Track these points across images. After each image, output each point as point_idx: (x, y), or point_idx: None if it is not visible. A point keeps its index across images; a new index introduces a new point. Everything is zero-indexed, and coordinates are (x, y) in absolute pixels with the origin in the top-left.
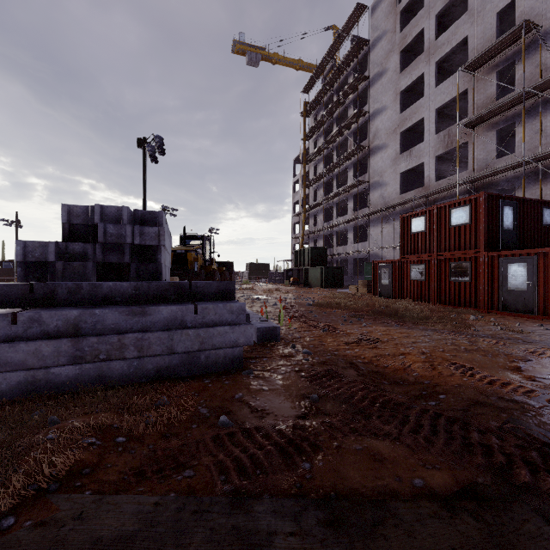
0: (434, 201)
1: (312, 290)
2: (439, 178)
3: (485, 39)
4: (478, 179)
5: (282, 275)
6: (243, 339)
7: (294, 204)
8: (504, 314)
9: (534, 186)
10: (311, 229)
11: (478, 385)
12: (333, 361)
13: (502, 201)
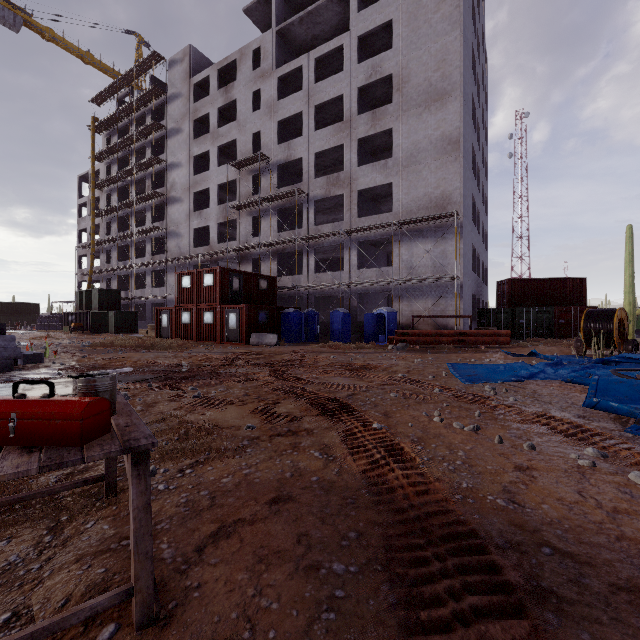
0: (217, 259)
1: (98, 336)
2: (229, 238)
3: (247, 148)
4: (241, 249)
5: (59, 320)
6: (14, 355)
7: (79, 232)
8: (227, 344)
9: (269, 261)
10: (103, 267)
11: (148, 364)
12: (79, 365)
13: (232, 273)
